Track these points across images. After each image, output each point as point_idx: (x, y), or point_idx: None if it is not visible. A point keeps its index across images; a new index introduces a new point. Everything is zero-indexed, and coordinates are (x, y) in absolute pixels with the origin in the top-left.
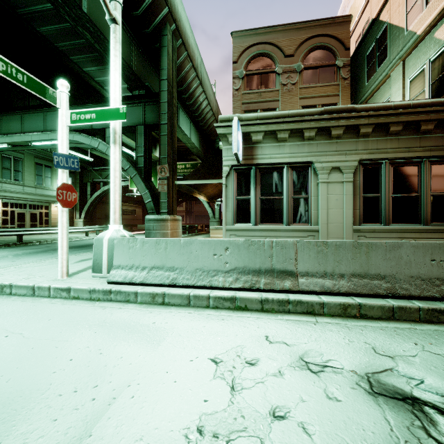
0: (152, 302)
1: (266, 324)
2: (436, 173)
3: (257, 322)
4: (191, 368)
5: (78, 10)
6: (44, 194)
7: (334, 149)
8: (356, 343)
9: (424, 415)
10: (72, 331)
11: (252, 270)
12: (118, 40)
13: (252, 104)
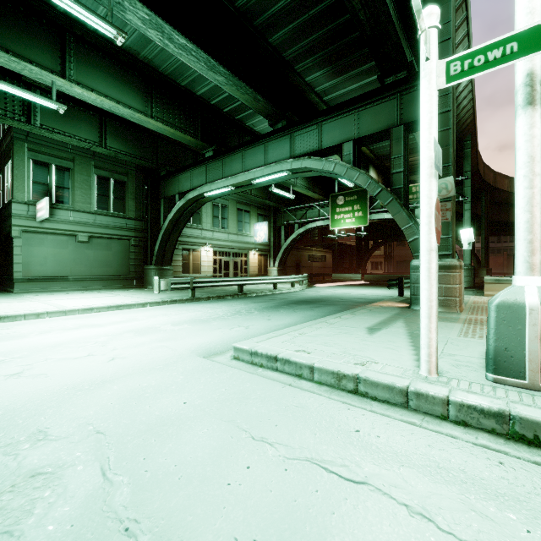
0: None
1: None
2: None
3: None
4: None
5: None
6: (244, 241)
7: None
8: None
9: None
10: None
11: None
12: None
13: None
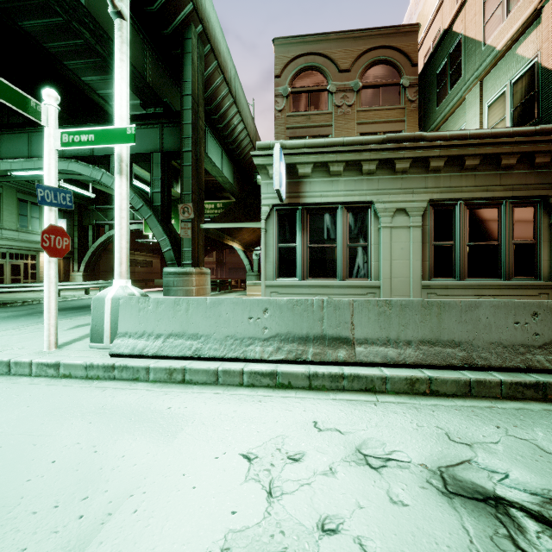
0: (168, 380)
1: (314, 406)
2: (519, 217)
3: (303, 404)
4: (216, 468)
5: None
6: (30, 240)
7: (398, 186)
8: (427, 428)
9: (510, 520)
10: (58, 422)
11: (298, 337)
12: (126, 40)
13: (299, 129)
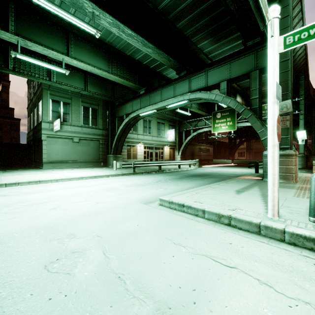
0: None
1: None
2: None
3: None
4: None
5: None
6: (161, 140)
7: None
8: None
9: None
10: None
11: None
12: None
13: None
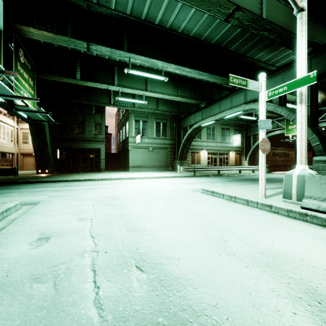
0: None
1: None
2: None
3: None
4: None
5: (261, 21)
6: (225, 146)
7: None
8: None
9: None
10: (292, 233)
11: None
12: (304, 22)
13: None
